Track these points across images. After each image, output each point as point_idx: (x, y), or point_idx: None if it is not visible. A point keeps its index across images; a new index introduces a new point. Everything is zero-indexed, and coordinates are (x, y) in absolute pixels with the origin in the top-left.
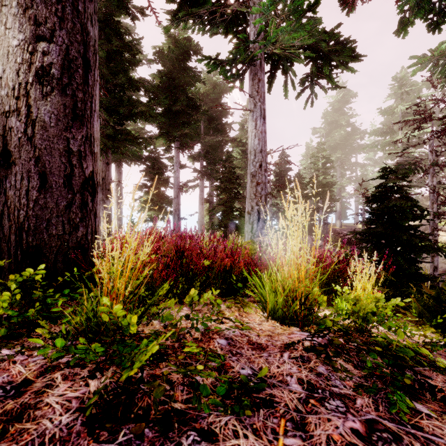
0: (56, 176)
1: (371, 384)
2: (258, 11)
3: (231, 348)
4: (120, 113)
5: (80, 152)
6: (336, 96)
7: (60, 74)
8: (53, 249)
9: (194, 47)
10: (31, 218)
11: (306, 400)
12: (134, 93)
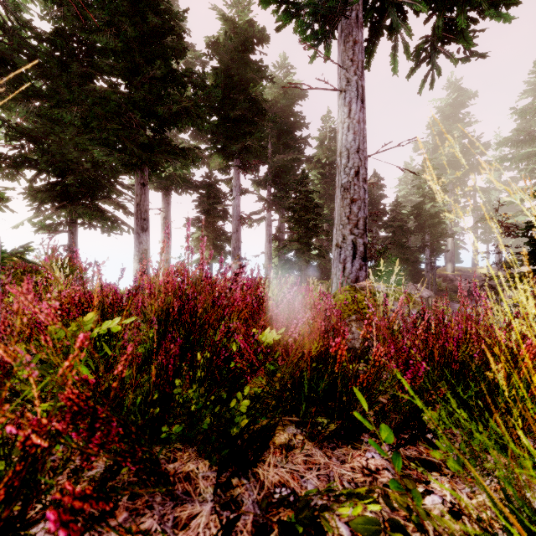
0: None
1: None
2: None
3: None
4: (159, 116)
5: None
6: (446, 98)
7: None
8: None
9: (259, 32)
10: None
11: None
12: None
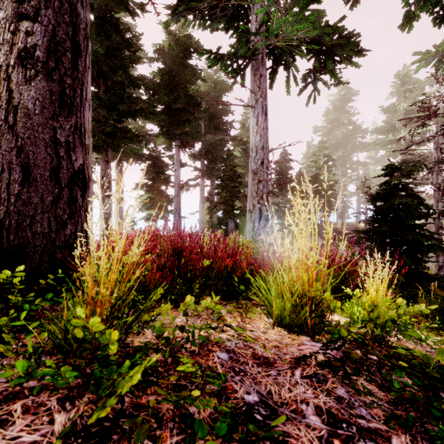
0: (41, 169)
1: (402, 412)
2: (261, 0)
3: (233, 364)
4: (120, 111)
5: (68, 143)
6: (337, 94)
7: (46, 57)
8: (37, 248)
9: (195, 44)
10: (12, 214)
11: (329, 440)
12: (134, 92)
